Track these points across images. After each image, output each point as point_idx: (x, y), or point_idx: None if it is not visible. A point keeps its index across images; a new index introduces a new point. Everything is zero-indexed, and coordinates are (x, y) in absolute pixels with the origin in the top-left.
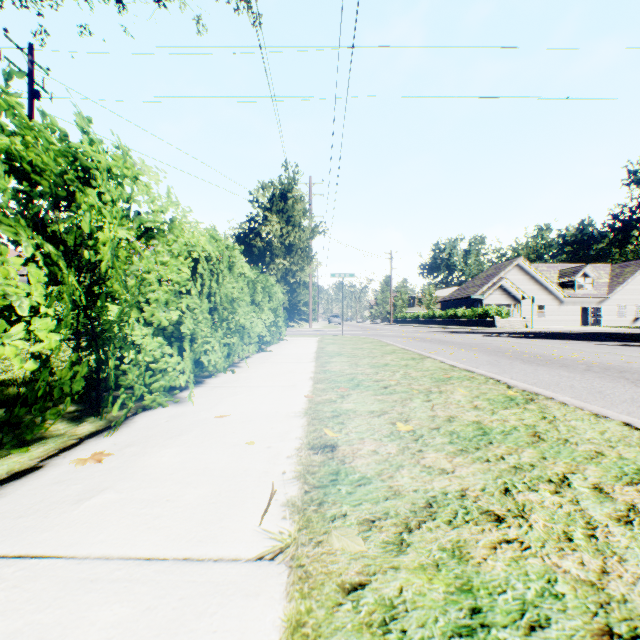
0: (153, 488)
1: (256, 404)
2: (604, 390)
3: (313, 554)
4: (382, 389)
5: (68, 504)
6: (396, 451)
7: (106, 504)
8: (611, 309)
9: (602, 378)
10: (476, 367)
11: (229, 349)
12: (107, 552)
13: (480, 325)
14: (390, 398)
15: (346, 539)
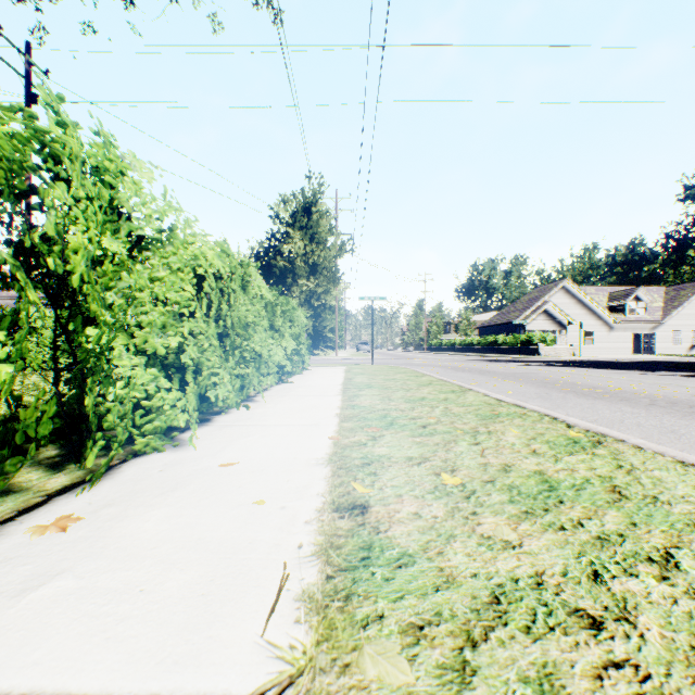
0: (125, 571)
1: (271, 448)
2: (677, 429)
3: (337, 689)
4: (420, 429)
5: (5, 597)
6: (444, 514)
7: (57, 597)
8: (665, 336)
9: (671, 414)
10: (525, 401)
11: (242, 381)
12: (38, 684)
13: (523, 353)
14: (431, 440)
15: (384, 661)
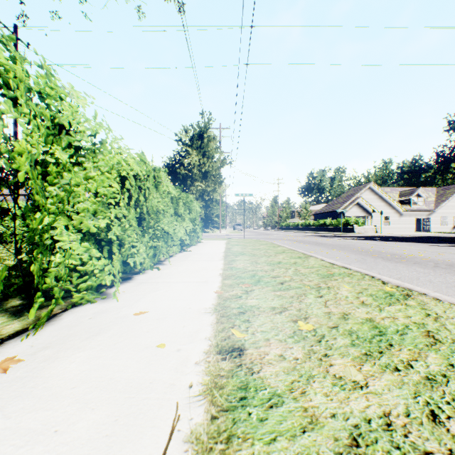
0: (46, 411)
1: (173, 300)
2: None
3: None
4: (279, 285)
5: None
6: (302, 356)
7: None
8: (437, 219)
9: (451, 273)
10: (348, 264)
11: (155, 251)
12: None
13: (343, 231)
14: (287, 294)
15: None
